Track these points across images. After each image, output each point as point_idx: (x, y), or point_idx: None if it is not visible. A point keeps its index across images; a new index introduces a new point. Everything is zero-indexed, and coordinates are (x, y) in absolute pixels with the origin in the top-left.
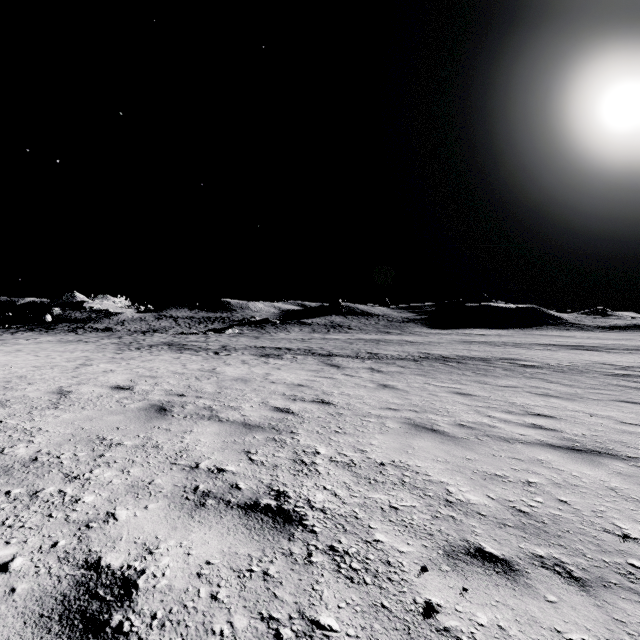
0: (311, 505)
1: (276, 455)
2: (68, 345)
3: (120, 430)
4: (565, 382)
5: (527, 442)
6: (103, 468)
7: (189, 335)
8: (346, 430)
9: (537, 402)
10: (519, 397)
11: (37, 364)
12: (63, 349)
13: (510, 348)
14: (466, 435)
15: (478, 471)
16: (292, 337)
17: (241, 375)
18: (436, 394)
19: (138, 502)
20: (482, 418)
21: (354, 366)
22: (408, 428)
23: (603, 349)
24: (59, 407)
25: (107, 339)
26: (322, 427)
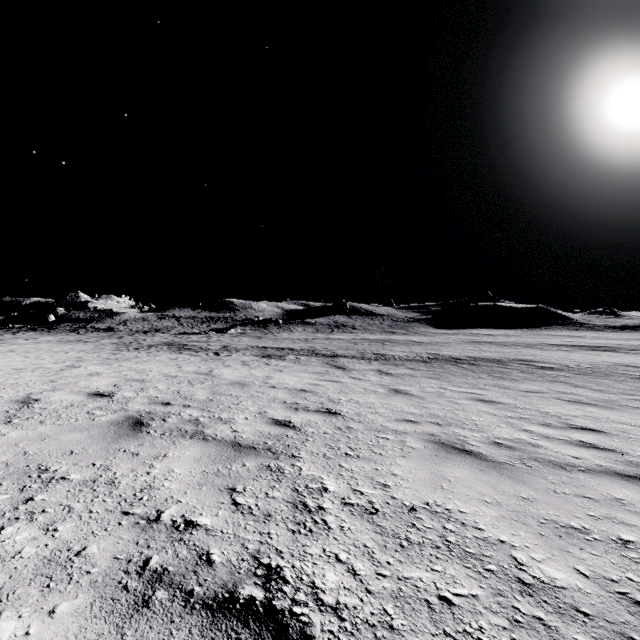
0: (318, 598)
1: (270, 495)
2: (66, 345)
3: (73, 455)
4: (593, 386)
5: (588, 469)
6: (20, 524)
7: (191, 335)
8: (359, 452)
9: (573, 411)
10: (550, 405)
11: (20, 366)
12: (59, 349)
13: (522, 349)
14: (508, 459)
15: (545, 520)
16: (295, 337)
17: (239, 378)
18: (456, 401)
19: (44, 599)
20: (519, 433)
21: (361, 368)
22: (435, 449)
23: (620, 350)
24: (12, 421)
25: (107, 339)
26: (329, 448)
